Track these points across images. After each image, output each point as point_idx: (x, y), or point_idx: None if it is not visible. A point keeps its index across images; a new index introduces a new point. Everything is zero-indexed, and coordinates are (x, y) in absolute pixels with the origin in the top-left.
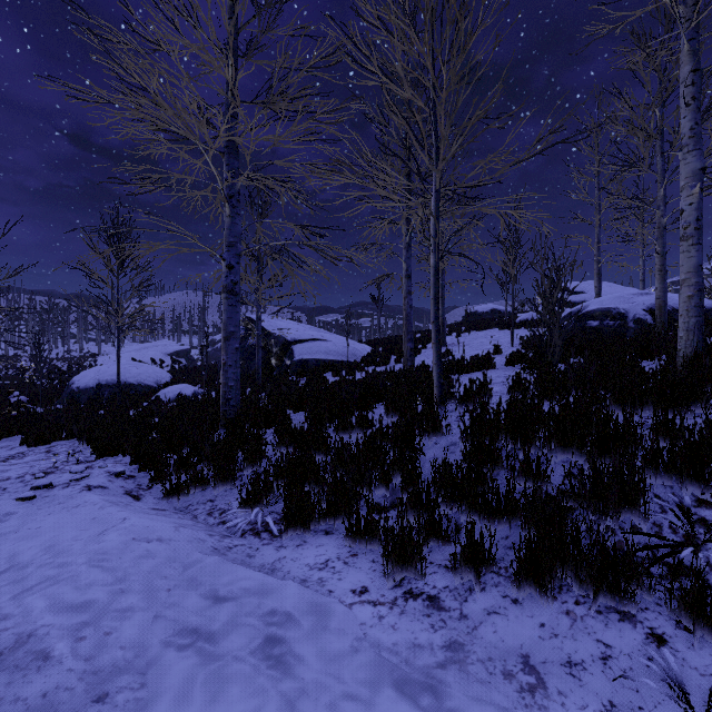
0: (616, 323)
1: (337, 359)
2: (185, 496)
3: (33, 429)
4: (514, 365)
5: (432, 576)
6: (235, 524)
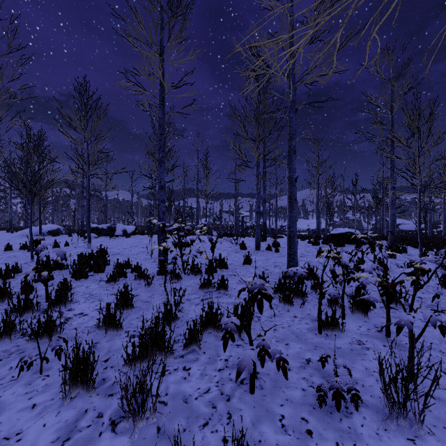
0: None
1: (413, 229)
2: None
3: None
4: None
5: None
6: None
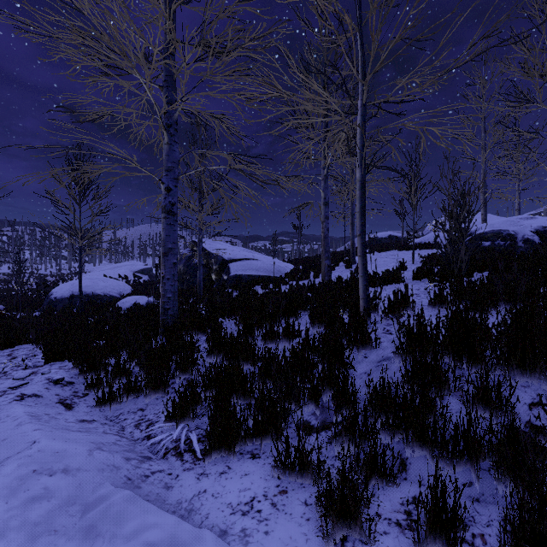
0: (507, 243)
1: (265, 275)
2: (117, 404)
3: (0, 335)
4: (421, 279)
5: (382, 540)
6: (159, 440)
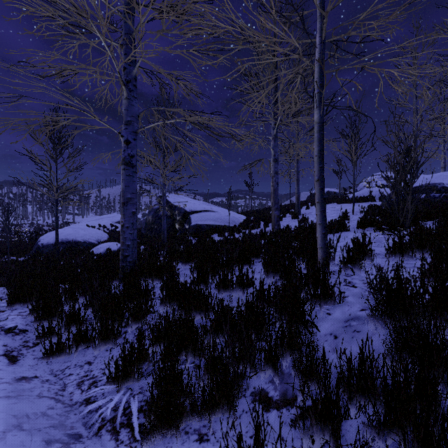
0: (442, 195)
1: (222, 225)
2: (66, 355)
3: None
4: (365, 228)
5: None
6: (97, 406)
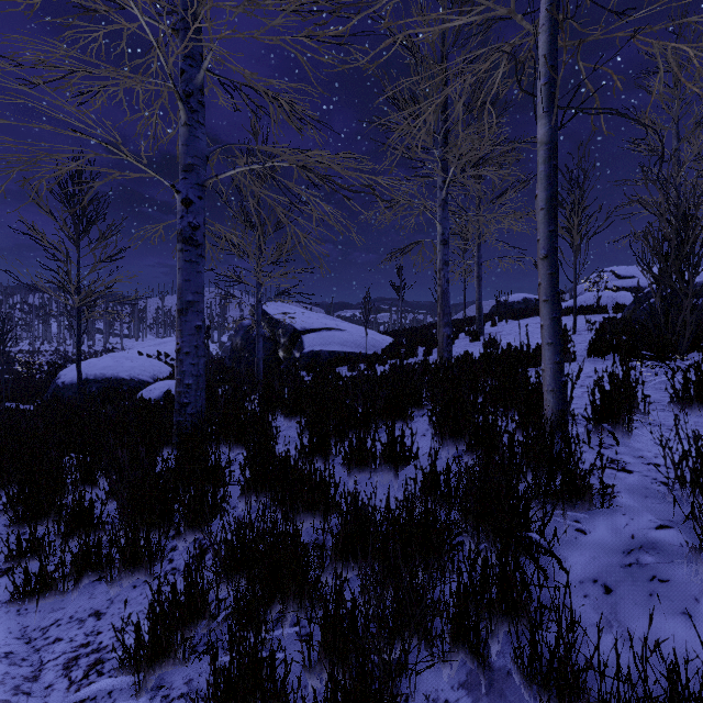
0: None
1: (354, 351)
2: (58, 596)
3: None
4: (603, 355)
5: None
6: None
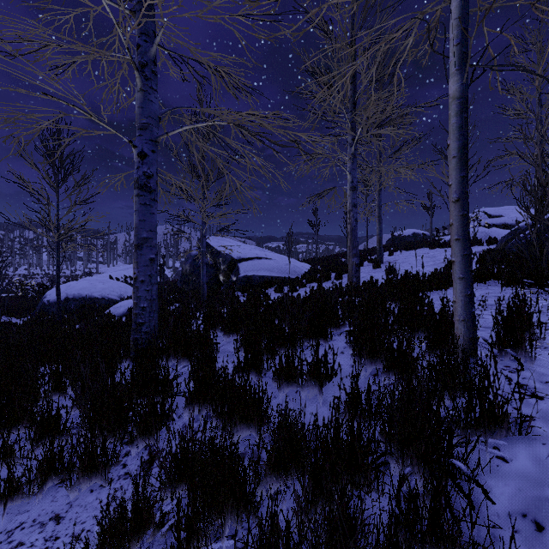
0: None
1: (279, 276)
2: (24, 498)
3: None
4: (485, 281)
5: None
6: None
